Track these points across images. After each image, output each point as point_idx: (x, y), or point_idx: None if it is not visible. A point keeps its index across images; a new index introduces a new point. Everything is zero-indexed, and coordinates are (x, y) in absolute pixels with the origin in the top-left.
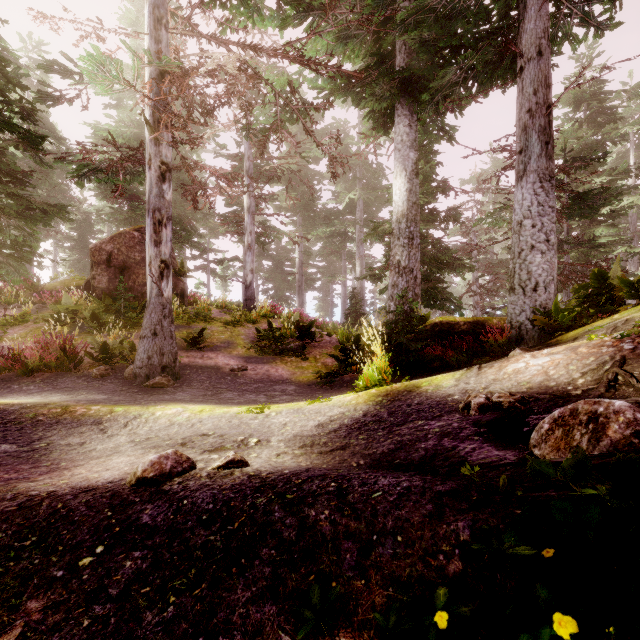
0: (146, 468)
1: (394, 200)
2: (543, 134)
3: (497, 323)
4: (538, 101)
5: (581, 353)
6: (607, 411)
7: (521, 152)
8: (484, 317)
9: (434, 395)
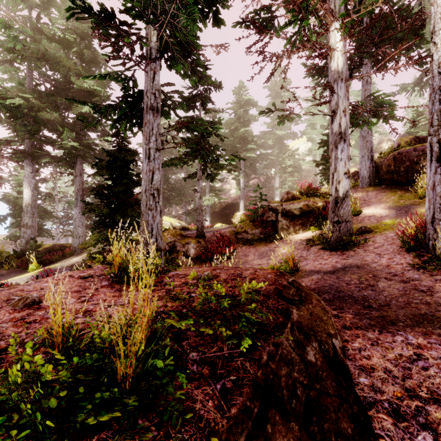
0: (16, 284)
1: (24, 197)
2: (82, 196)
3: (69, 246)
4: (80, 187)
5: (83, 256)
6: (80, 264)
7: (76, 199)
8: (64, 243)
9: (55, 268)
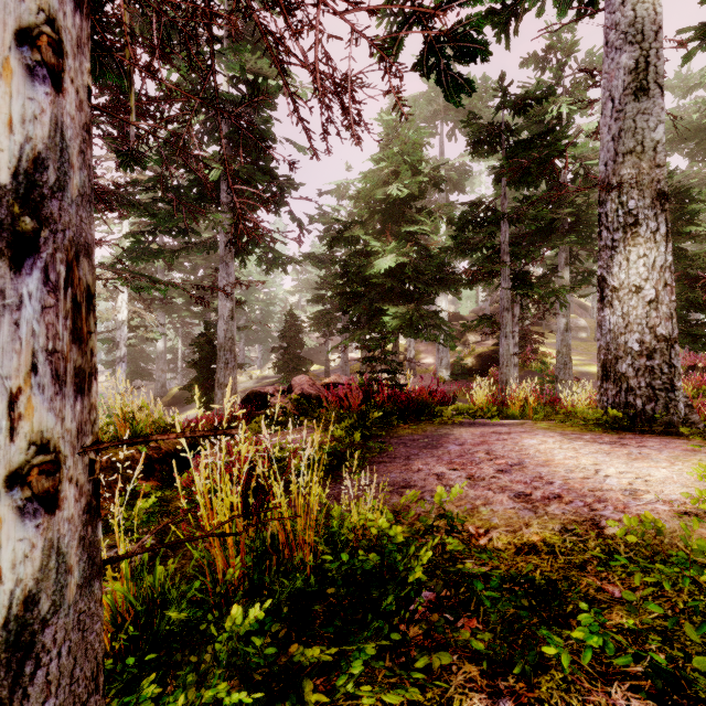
0: None
1: (159, 345)
2: None
3: None
4: None
5: None
6: None
7: None
8: None
9: None
